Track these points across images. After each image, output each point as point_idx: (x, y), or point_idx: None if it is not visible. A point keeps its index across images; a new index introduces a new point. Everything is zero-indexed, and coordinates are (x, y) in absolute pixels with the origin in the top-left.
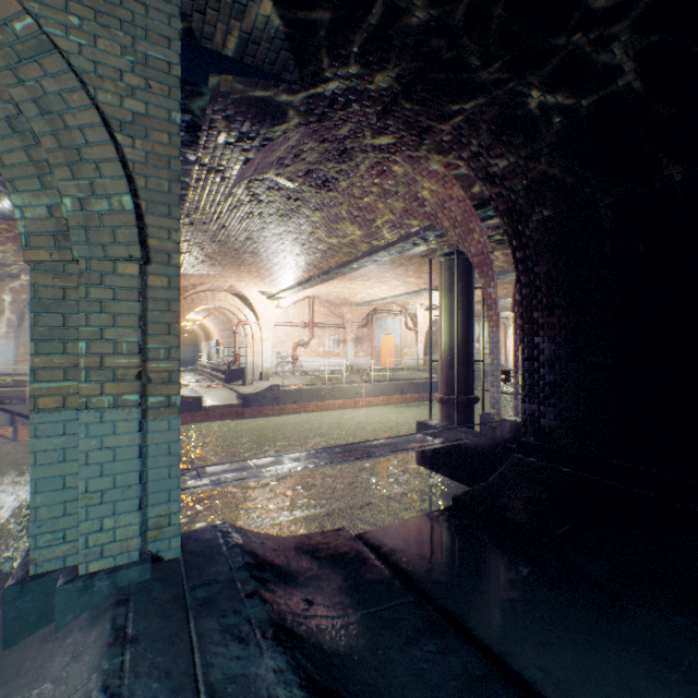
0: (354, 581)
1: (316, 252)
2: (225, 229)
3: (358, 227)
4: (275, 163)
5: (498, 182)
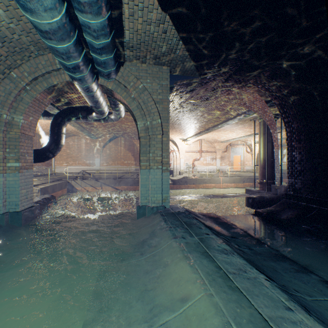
0: (215, 221)
1: (203, 122)
2: (170, 117)
3: (220, 112)
4: (190, 98)
5: (274, 94)
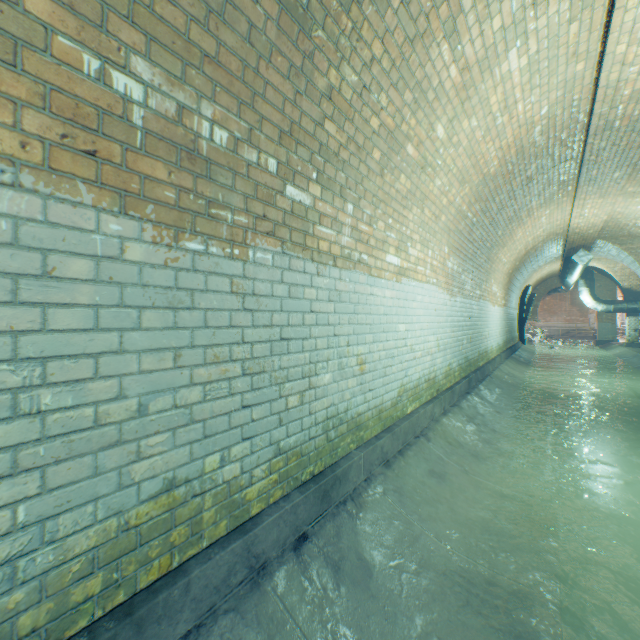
0: None
1: None
2: None
3: None
4: None
5: None
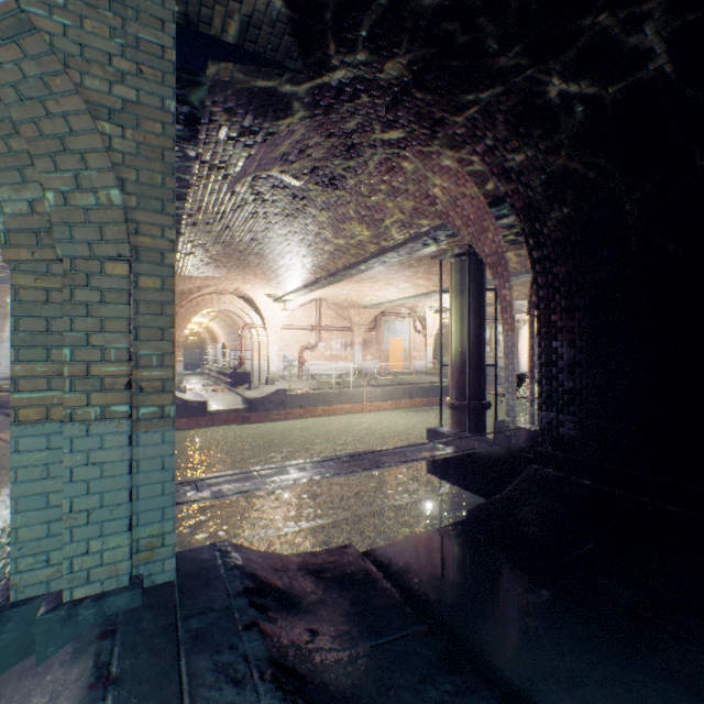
0: (363, 607)
1: (323, 253)
2: (229, 230)
3: (366, 227)
4: (279, 158)
5: (515, 177)
